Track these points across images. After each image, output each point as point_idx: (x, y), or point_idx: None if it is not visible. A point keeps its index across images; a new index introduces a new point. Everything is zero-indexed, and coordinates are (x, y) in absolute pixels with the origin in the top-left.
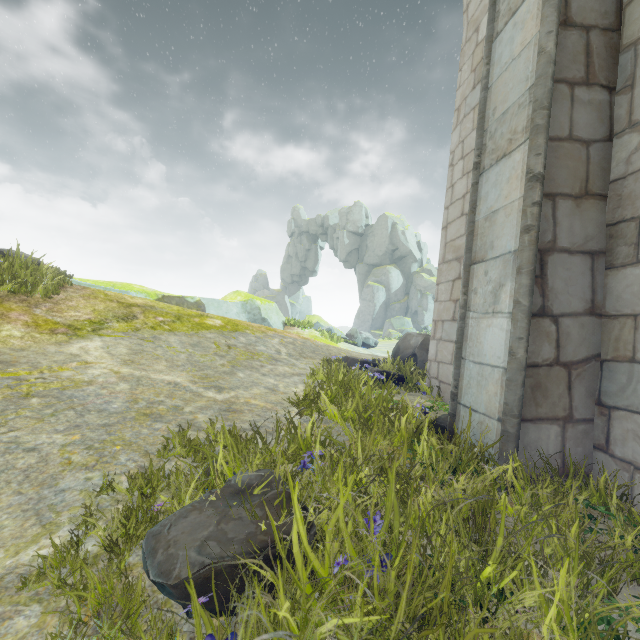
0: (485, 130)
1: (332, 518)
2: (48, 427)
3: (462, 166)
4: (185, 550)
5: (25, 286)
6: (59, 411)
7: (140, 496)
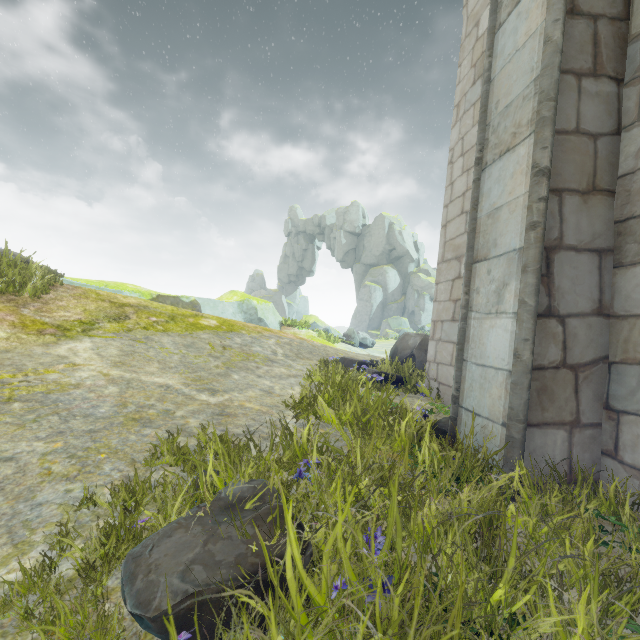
0: (487, 124)
1: (330, 537)
2: (29, 434)
3: (462, 163)
4: (167, 576)
5: (13, 285)
6: (42, 416)
7: (122, 511)
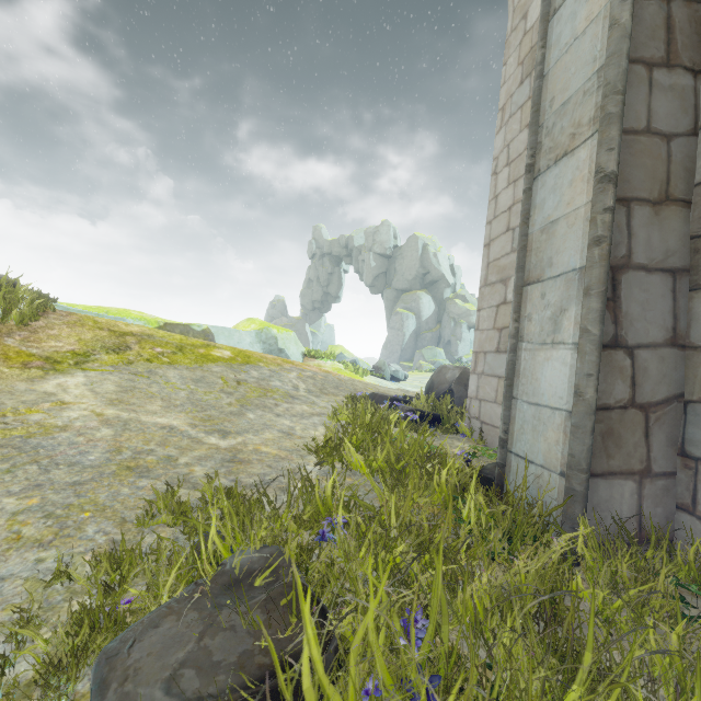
0: (540, 125)
1: (359, 629)
2: None
3: (508, 174)
4: (148, 686)
5: None
6: (18, 466)
7: (100, 591)
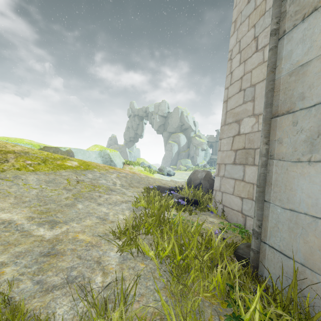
0: None
1: None
2: None
3: (239, 58)
4: None
5: None
6: None
7: None
